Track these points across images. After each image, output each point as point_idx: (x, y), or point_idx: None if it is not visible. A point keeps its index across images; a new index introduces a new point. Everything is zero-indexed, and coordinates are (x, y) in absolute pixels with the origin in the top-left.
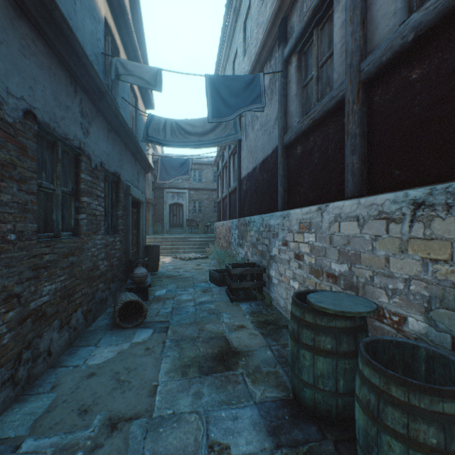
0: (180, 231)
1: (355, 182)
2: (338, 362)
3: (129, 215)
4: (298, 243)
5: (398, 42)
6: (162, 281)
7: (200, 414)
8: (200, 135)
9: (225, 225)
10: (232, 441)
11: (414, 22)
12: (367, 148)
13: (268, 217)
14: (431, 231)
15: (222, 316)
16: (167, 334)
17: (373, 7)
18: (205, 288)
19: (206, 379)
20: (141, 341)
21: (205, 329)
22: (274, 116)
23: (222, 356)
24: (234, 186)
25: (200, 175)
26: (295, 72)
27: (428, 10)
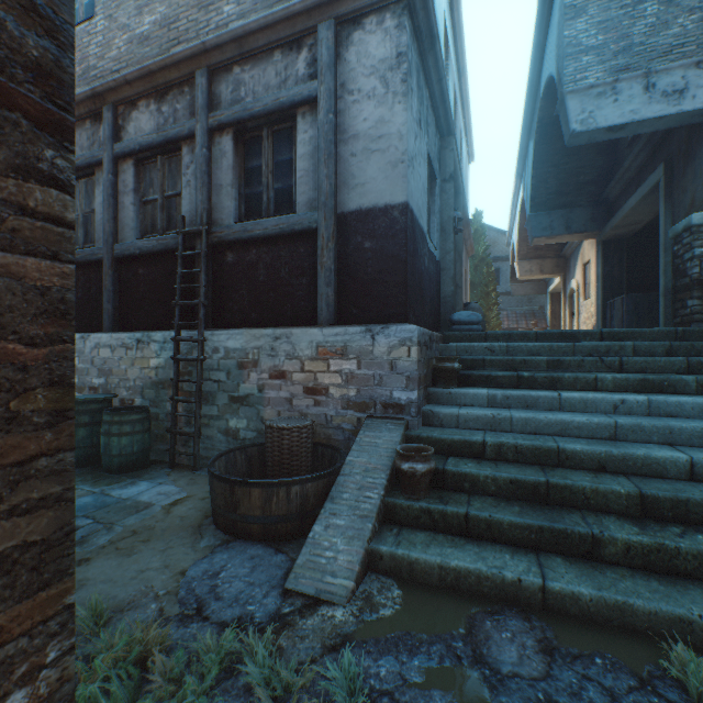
0: None
1: (111, 322)
2: (94, 428)
3: None
4: None
5: (133, 250)
6: None
7: None
8: None
9: None
10: None
11: (140, 246)
12: (119, 301)
13: None
14: (144, 354)
15: None
16: None
17: (123, 213)
18: None
19: None
20: None
21: None
22: None
23: None
24: None
25: None
26: None
27: (145, 245)
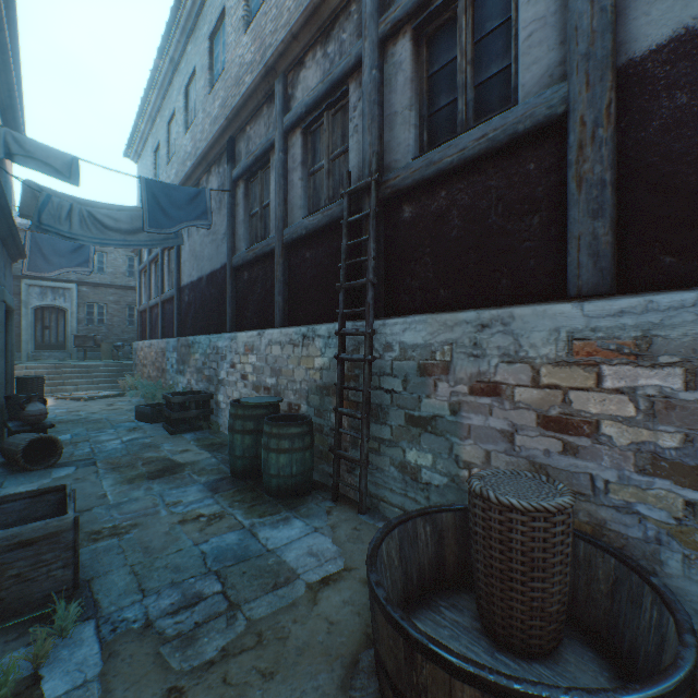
0: (61, 355)
1: (281, 316)
2: (258, 437)
3: (1, 331)
4: (244, 364)
5: (300, 231)
6: (57, 427)
7: (155, 495)
8: (126, 233)
9: (156, 345)
10: (183, 498)
11: (305, 224)
12: (288, 292)
13: (216, 339)
14: (309, 352)
15: (163, 446)
16: (98, 466)
17: (291, 193)
18: (132, 427)
19: (155, 481)
20: (65, 476)
21: (144, 457)
22: (224, 230)
23: (169, 468)
24: (172, 294)
25: (101, 261)
26: (243, 198)
27: (310, 222)
